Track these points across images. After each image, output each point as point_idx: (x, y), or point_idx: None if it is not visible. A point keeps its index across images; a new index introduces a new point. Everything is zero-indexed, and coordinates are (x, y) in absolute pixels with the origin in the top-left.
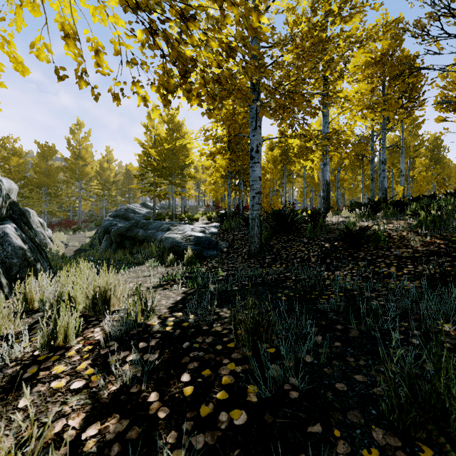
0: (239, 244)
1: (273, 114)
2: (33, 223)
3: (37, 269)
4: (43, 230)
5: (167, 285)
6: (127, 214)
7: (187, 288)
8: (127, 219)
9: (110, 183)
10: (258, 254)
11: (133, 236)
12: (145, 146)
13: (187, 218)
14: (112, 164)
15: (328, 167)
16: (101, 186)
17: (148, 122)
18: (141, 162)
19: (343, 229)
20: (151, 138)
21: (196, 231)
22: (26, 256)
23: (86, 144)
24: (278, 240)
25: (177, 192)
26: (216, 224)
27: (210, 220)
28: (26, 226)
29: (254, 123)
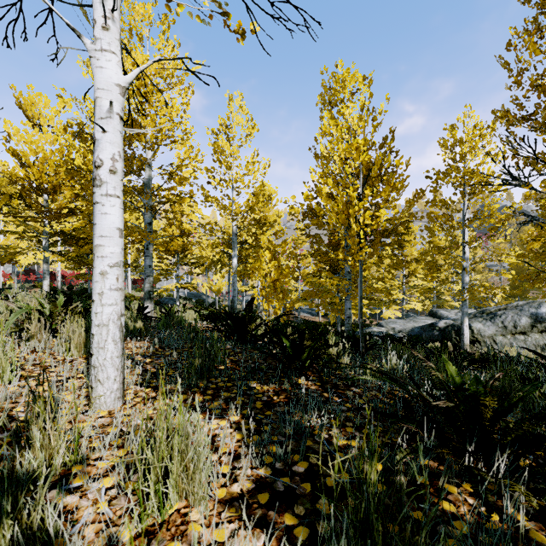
0: None
1: None
2: None
3: None
4: None
5: None
6: None
7: None
8: None
9: None
10: None
11: None
12: None
13: None
14: None
15: None
16: None
17: None
18: None
19: None
20: None
21: None
22: None
23: None
24: None
25: None
26: None
27: None
28: None
29: None
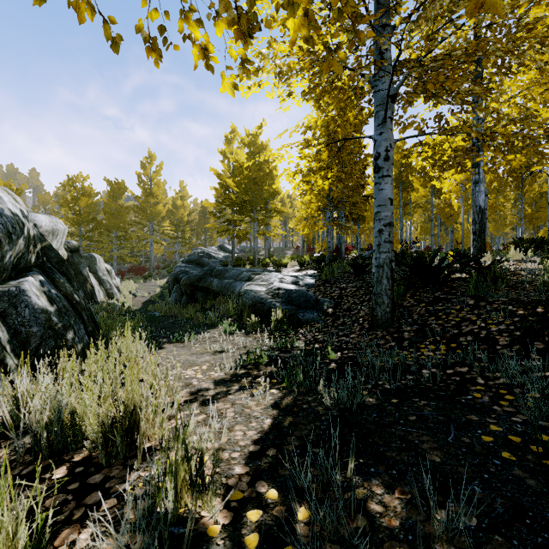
0: (351, 302)
1: (420, 89)
2: (99, 270)
3: (67, 340)
4: (109, 278)
5: (247, 378)
6: (201, 259)
7: (280, 389)
8: (202, 265)
9: (183, 223)
10: (388, 322)
11: (206, 287)
12: (222, 177)
13: (271, 263)
14: (186, 202)
15: (481, 187)
16: (174, 227)
17: (226, 149)
18: (218, 196)
19: (542, 282)
20: (229, 167)
21: (286, 282)
22: (50, 323)
23: (158, 180)
24: (417, 299)
25: (260, 231)
26: (312, 271)
27: (303, 266)
28: (60, 278)
29: (381, 114)
